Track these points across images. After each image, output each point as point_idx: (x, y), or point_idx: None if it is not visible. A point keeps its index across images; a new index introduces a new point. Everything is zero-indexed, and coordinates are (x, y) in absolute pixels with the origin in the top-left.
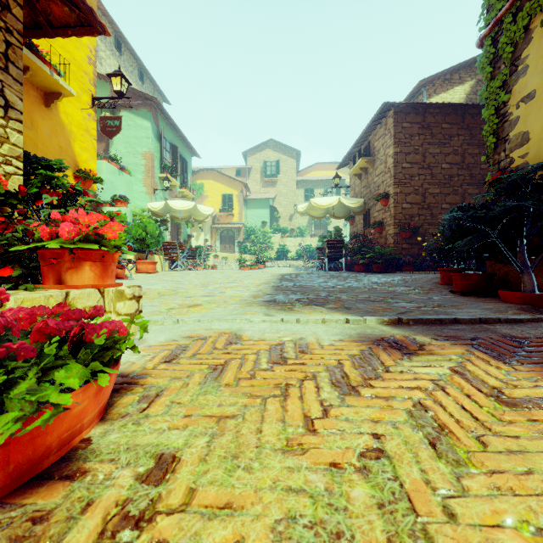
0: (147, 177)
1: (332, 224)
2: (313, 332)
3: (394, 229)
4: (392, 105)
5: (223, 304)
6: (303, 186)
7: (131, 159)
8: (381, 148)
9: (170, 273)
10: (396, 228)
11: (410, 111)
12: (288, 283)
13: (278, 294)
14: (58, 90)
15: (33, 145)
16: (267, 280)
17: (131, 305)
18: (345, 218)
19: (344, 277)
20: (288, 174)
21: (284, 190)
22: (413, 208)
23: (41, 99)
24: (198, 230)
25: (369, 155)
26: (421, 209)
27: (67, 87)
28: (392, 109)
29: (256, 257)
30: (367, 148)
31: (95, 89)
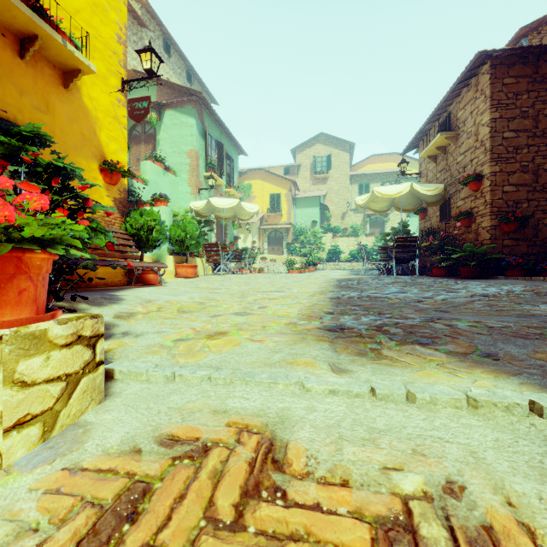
0: (191, 177)
1: (390, 221)
2: (467, 448)
3: (490, 220)
4: (488, 56)
5: (260, 333)
6: (357, 181)
7: (177, 158)
8: (468, 118)
9: (211, 278)
10: (494, 219)
11: (514, 61)
12: (350, 293)
13: (343, 314)
14: (76, 66)
15: (49, 132)
16: (322, 288)
17: (71, 355)
18: (414, 211)
19: (425, 285)
20: (341, 169)
21: (336, 186)
22: (519, 191)
23: (60, 79)
24: (245, 232)
25: (449, 130)
26: (531, 192)
27: (85, 61)
28: (487, 61)
29: (306, 259)
30: (447, 122)
31: (126, 72)
